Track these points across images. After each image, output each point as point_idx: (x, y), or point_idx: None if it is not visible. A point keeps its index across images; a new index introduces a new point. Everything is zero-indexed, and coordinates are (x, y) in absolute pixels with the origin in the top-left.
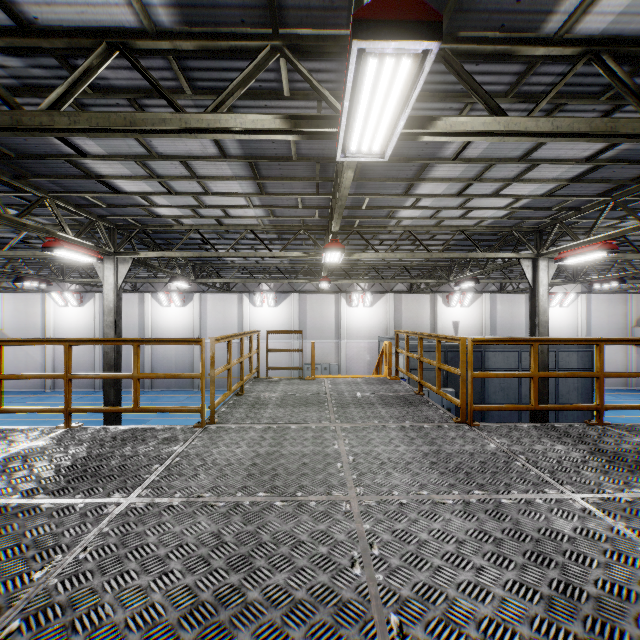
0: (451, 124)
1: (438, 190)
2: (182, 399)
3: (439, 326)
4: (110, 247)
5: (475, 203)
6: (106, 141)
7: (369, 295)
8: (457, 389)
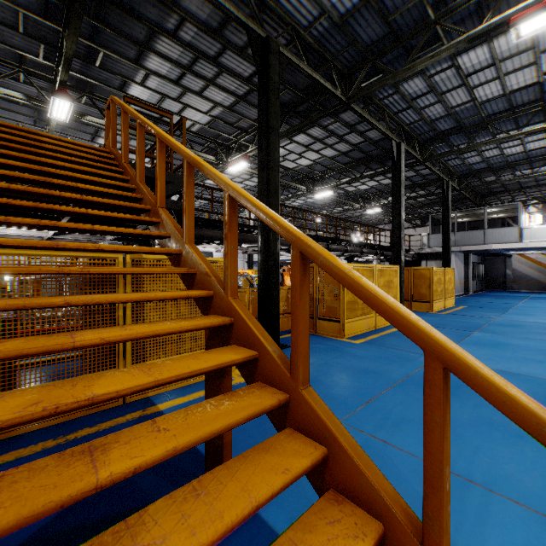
0: (92, 119)
1: None
2: None
3: None
4: None
5: (132, 157)
6: None
7: None
8: None
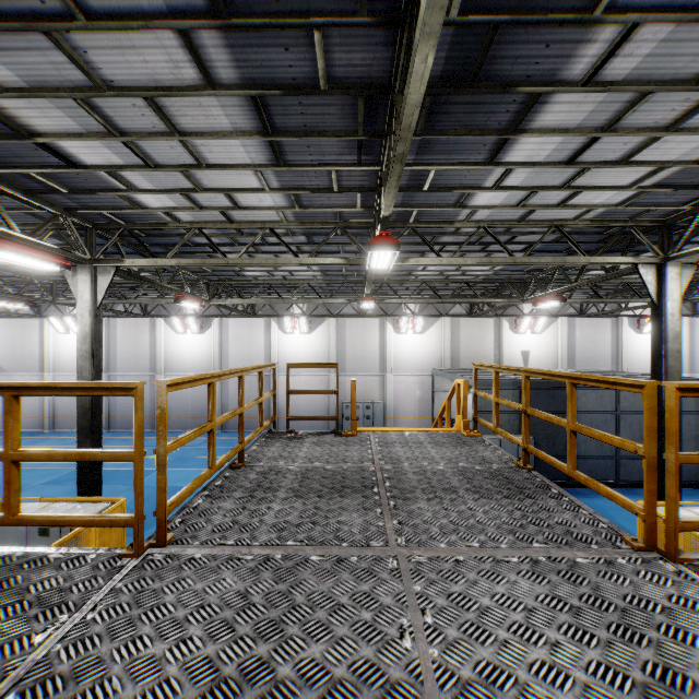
0: None
1: (540, 154)
2: (198, 443)
3: (505, 356)
4: (85, 252)
5: (588, 179)
6: (14, 54)
7: (420, 319)
8: (536, 437)
